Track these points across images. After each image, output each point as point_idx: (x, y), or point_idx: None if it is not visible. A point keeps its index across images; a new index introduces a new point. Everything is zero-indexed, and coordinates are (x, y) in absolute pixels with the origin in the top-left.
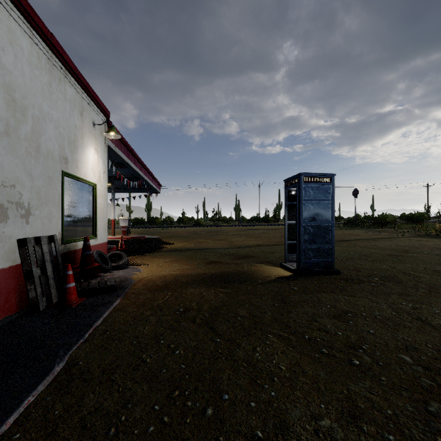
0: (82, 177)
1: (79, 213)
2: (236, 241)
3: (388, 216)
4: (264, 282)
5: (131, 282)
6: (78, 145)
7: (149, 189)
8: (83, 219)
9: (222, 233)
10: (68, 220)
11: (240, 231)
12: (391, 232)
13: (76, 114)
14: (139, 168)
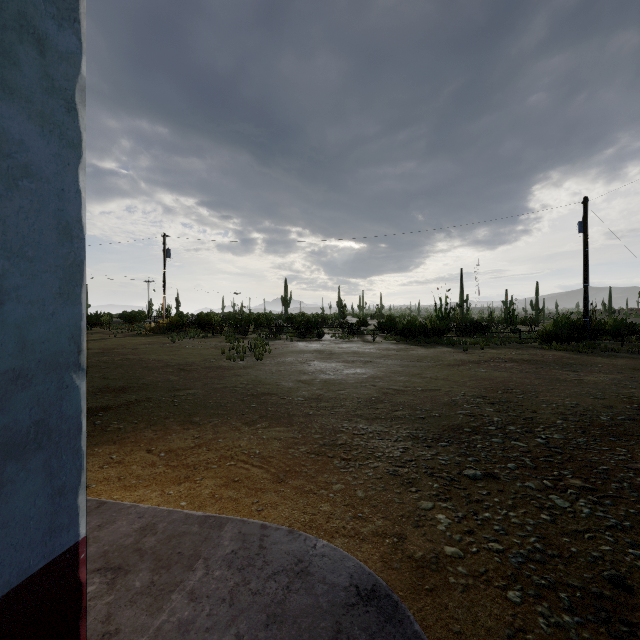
0: None
1: None
2: None
3: (103, 315)
4: None
5: None
6: None
7: None
8: None
9: None
10: None
11: None
12: (105, 333)
13: None
14: None
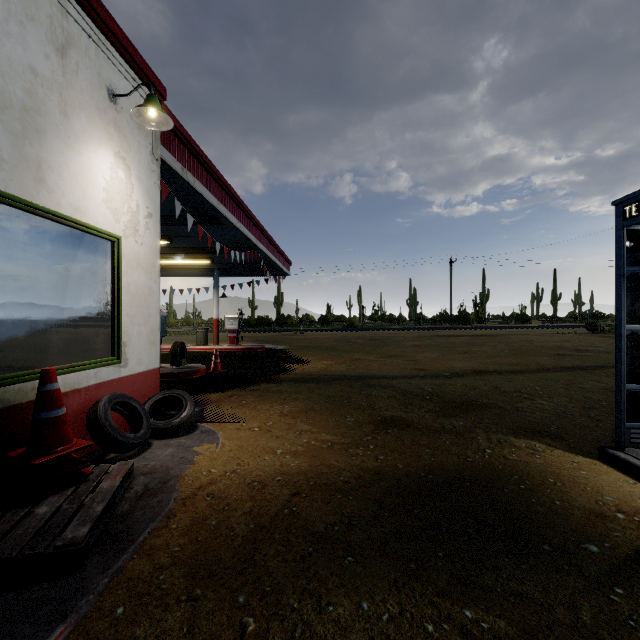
0: (64, 212)
1: (57, 305)
2: (423, 360)
3: None
4: (620, 560)
5: (162, 506)
6: (45, 124)
7: (272, 269)
8: (72, 319)
9: (394, 343)
10: (3, 323)
11: (425, 338)
12: None
13: (38, 40)
14: (247, 226)
